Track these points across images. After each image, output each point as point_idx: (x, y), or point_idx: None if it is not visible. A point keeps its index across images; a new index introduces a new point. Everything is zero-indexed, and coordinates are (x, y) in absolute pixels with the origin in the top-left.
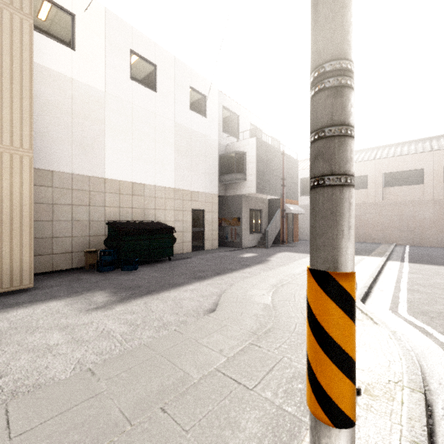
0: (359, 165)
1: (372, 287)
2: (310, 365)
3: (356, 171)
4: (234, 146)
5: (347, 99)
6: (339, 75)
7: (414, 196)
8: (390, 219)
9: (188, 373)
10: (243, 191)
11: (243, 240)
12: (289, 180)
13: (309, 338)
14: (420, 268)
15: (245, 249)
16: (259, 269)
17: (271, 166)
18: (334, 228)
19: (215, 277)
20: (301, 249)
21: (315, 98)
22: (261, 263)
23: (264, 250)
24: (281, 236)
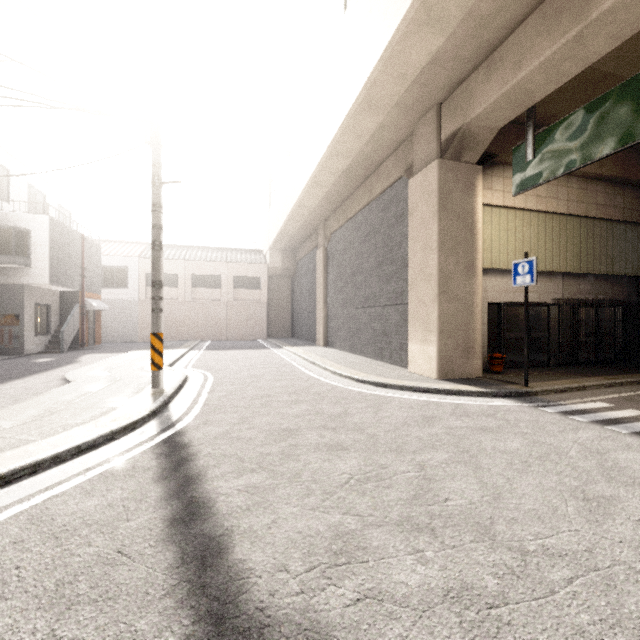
0: (170, 263)
1: (176, 363)
2: (152, 359)
3: (168, 268)
4: (9, 216)
5: (161, 291)
6: (159, 285)
7: (215, 298)
8: (198, 318)
9: (89, 391)
10: (26, 280)
11: (26, 344)
12: (90, 269)
13: (151, 352)
14: (209, 352)
15: (33, 355)
16: (76, 367)
17: (68, 252)
18: (158, 322)
19: (33, 376)
20: (109, 350)
21: (153, 289)
22: (73, 363)
23: (61, 355)
24: (80, 338)
